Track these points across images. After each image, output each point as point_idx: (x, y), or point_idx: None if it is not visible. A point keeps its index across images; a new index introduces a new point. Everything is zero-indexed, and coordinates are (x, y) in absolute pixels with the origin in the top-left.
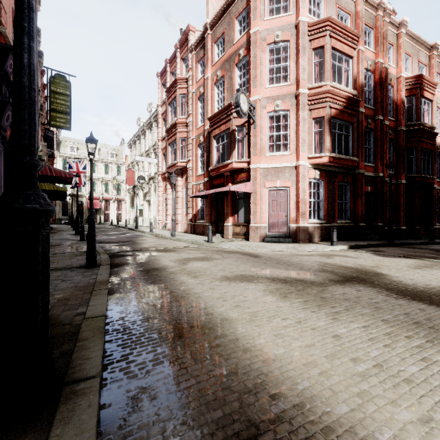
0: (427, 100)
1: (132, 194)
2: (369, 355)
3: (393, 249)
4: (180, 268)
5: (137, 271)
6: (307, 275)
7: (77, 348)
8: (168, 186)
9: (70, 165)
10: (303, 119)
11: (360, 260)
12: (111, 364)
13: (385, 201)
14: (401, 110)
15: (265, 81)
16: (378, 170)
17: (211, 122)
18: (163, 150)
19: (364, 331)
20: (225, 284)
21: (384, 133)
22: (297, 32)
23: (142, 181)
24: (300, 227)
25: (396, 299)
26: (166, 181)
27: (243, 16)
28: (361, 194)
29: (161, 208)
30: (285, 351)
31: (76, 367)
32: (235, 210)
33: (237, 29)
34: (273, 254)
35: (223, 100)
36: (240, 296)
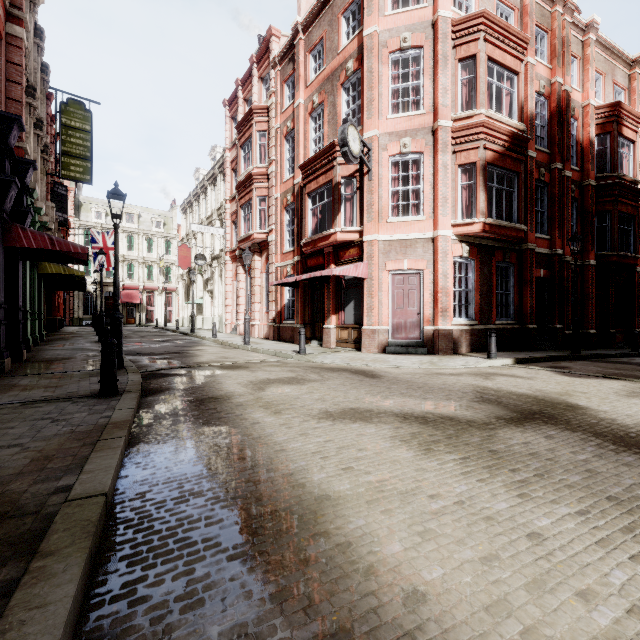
0: (628, 140)
1: (187, 281)
2: (610, 583)
3: (583, 365)
4: (253, 397)
5: (184, 403)
6: (459, 409)
7: (28, 575)
8: (239, 269)
9: (93, 238)
10: (444, 166)
11: (537, 382)
12: (99, 606)
13: (565, 291)
14: (588, 155)
15: (385, 108)
16: (555, 244)
17: (304, 171)
18: (233, 216)
19: (582, 524)
20: (325, 425)
21: (564, 189)
22: (435, 34)
23: (202, 261)
24: (440, 331)
25: (616, 453)
26: (236, 261)
27: (353, 11)
28: (530, 280)
29: (230, 302)
30: (444, 573)
31: (9, 631)
32: (340, 305)
33: (343, 30)
34: (400, 373)
35: (323, 140)
36: (352, 449)
